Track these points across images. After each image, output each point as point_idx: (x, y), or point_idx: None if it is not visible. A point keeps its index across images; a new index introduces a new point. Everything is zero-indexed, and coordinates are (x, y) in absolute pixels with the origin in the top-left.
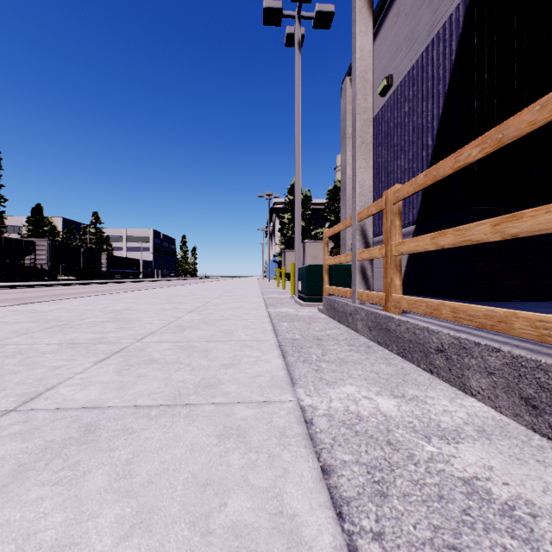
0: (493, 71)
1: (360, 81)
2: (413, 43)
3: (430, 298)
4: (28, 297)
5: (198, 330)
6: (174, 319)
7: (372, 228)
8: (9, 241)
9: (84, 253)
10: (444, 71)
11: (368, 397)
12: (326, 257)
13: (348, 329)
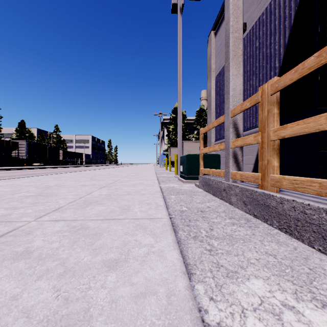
0: None
1: (233, 7)
2: None
3: None
4: (5, 176)
5: (100, 206)
6: (86, 194)
7: (242, 122)
8: (2, 141)
9: (49, 149)
10: (290, 10)
11: (289, 304)
12: (201, 148)
13: (222, 201)
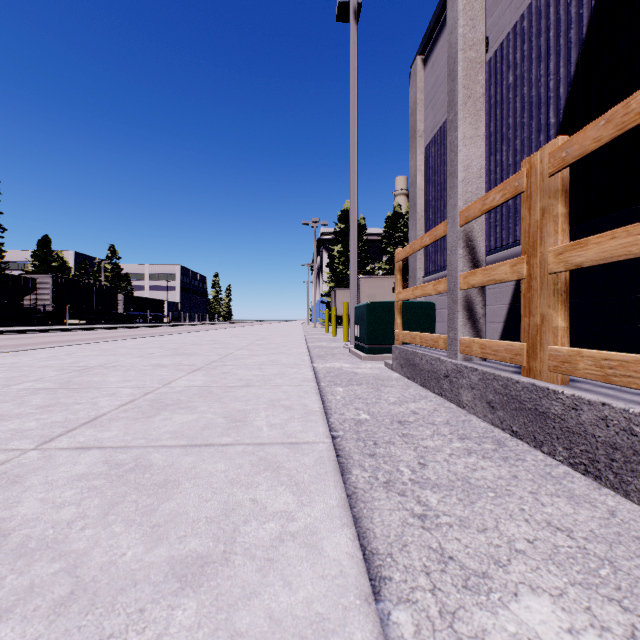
0: None
1: None
2: None
3: None
4: (7, 346)
5: (184, 413)
6: (159, 385)
7: (483, 236)
8: (5, 277)
9: (97, 292)
10: (580, 6)
11: None
12: (398, 289)
13: (443, 399)
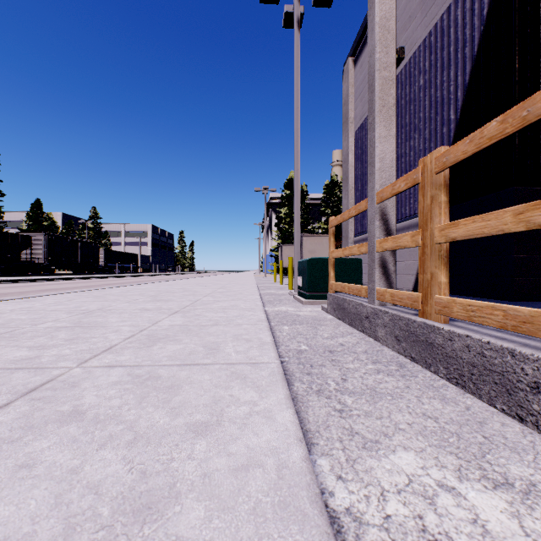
0: (538, 23)
1: (380, 30)
2: (430, 6)
3: (456, 297)
4: (12, 293)
5: (174, 343)
6: (150, 324)
7: (394, 211)
8: (5, 235)
9: (82, 247)
10: (472, 30)
11: (447, 485)
12: (332, 249)
13: (364, 335)
